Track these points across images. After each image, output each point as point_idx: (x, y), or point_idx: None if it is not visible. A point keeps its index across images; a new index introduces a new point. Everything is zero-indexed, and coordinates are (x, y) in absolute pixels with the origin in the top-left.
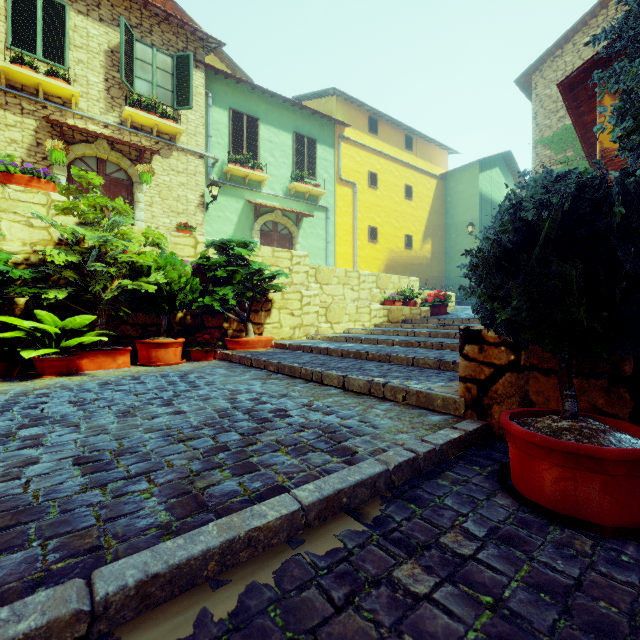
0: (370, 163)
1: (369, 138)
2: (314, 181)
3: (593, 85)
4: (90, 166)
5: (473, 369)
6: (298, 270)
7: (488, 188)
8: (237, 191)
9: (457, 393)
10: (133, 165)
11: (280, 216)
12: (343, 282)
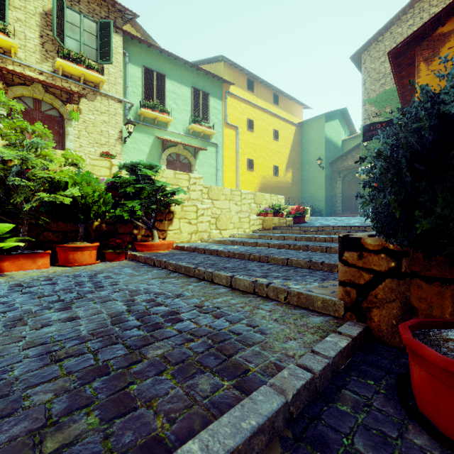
0: (248, 112)
1: (248, 94)
2: (207, 124)
3: (412, 55)
4: (27, 104)
5: (352, 274)
6: (194, 189)
7: (331, 133)
8: (148, 129)
9: (335, 295)
10: (64, 105)
11: (182, 149)
12: (229, 198)
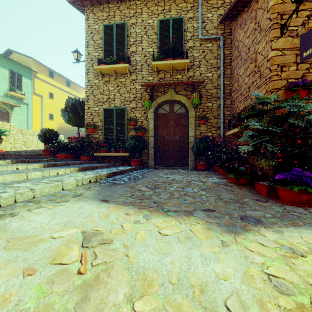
0: (50, 89)
1: (49, 79)
2: (21, 92)
3: None
4: None
5: (45, 148)
6: (13, 130)
7: None
8: None
9: None
10: None
11: (2, 104)
12: (32, 135)
